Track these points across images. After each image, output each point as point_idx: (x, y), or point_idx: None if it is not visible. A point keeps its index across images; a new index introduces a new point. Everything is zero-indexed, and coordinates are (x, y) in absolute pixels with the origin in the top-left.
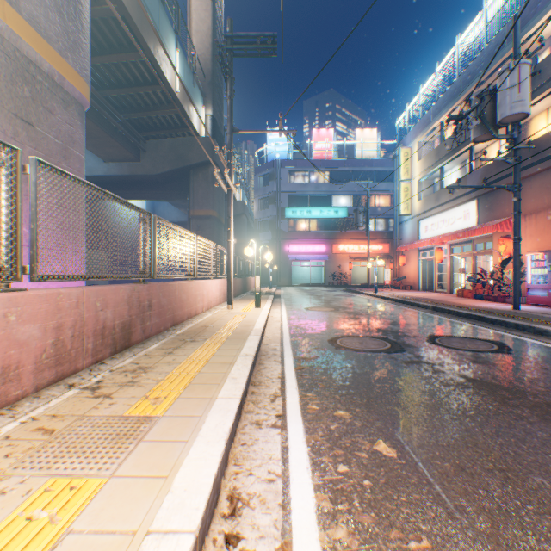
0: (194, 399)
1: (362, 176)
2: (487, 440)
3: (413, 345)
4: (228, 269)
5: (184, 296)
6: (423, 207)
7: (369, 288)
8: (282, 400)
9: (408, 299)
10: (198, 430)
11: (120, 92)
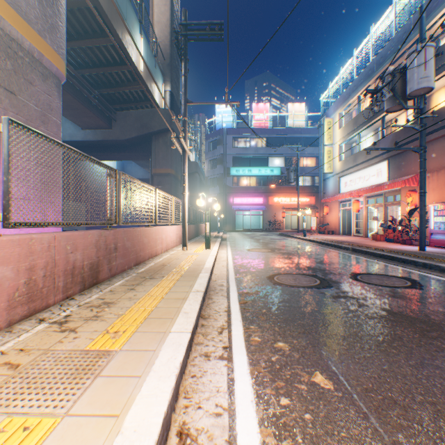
0: (149, 333)
1: (293, 141)
2: (414, 372)
3: (339, 282)
4: (183, 217)
5: (146, 240)
6: (343, 167)
7: (299, 233)
8: (228, 332)
9: (331, 242)
10: (151, 365)
11: (94, 71)
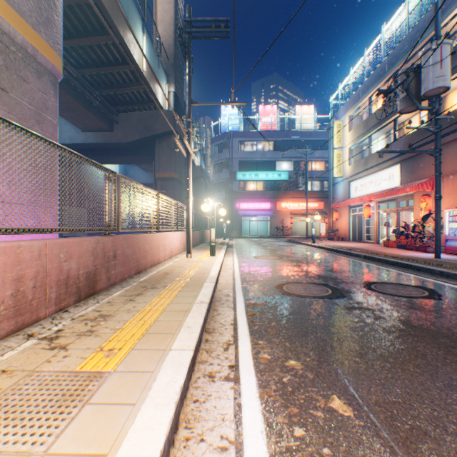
0: (147, 351)
1: (301, 145)
2: (443, 395)
3: (352, 291)
4: (187, 223)
5: (148, 247)
6: (353, 171)
7: (307, 239)
8: (235, 349)
9: (342, 248)
10: (148, 390)
11: (95, 71)
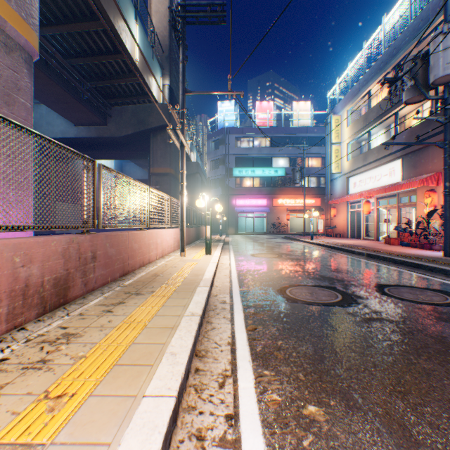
0: (110, 400)
1: (298, 141)
2: None
3: (365, 297)
4: (181, 220)
5: (136, 245)
6: (352, 166)
7: (305, 236)
8: (233, 384)
9: (342, 246)
10: None
11: (86, 61)
